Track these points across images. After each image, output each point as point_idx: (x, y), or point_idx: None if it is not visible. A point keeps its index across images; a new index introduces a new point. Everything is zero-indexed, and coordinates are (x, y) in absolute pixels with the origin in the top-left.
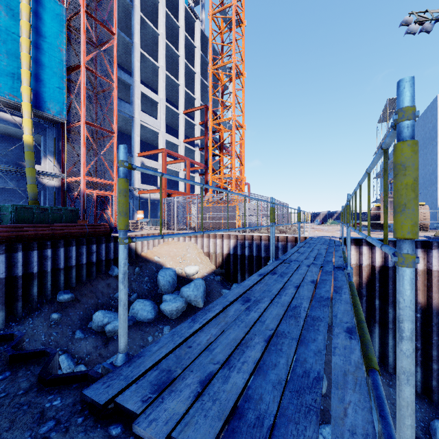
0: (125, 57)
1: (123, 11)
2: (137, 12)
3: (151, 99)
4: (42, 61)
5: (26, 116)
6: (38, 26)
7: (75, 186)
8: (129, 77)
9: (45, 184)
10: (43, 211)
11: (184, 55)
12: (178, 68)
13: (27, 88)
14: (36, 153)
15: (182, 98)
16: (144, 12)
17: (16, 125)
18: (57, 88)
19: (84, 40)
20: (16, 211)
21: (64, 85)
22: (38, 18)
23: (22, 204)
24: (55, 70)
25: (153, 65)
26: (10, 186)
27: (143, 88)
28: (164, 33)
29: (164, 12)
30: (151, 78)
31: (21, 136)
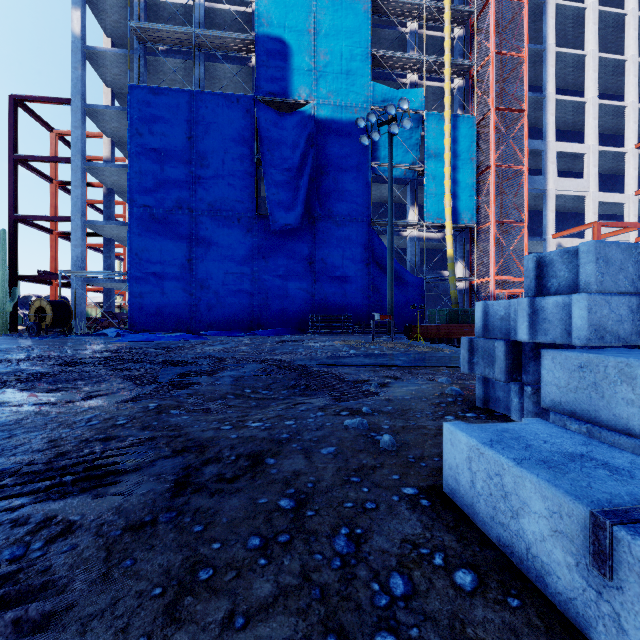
0: (533, 115)
1: (530, 62)
2: (551, 52)
3: (573, 153)
4: (458, 179)
5: (448, 233)
6: (454, 150)
7: (484, 287)
8: (539, 143)
9: (456, 287)
10: (465, 313)
11: (635, 53)
12: (622, 77)
13: (449, 209)
14: (443, 258)
15: (632, 125)
16: (560, 35)
17: (436, 241)
18: (468, 198)
19: (493, 139)
20: (449, 314)
21: (474, 191)
22: (454, 142)
23: (453, 308)
24: (467, 181)
25: (575, 104)
26: (432, 293)
27: (559, 146)
28: (596, 46)
29: (596, 15)
30: (571, 120)
31: (434, 246)
